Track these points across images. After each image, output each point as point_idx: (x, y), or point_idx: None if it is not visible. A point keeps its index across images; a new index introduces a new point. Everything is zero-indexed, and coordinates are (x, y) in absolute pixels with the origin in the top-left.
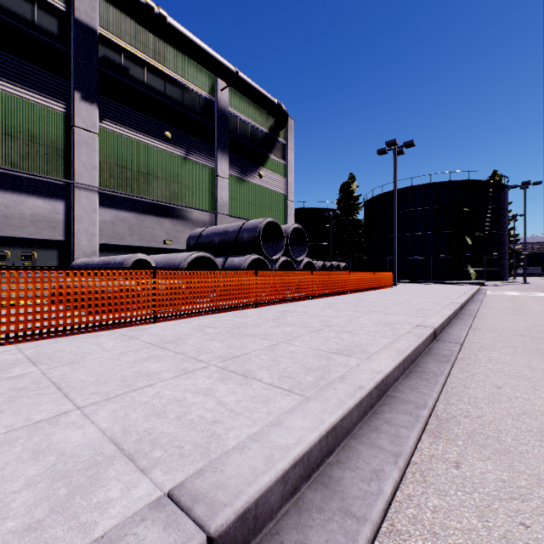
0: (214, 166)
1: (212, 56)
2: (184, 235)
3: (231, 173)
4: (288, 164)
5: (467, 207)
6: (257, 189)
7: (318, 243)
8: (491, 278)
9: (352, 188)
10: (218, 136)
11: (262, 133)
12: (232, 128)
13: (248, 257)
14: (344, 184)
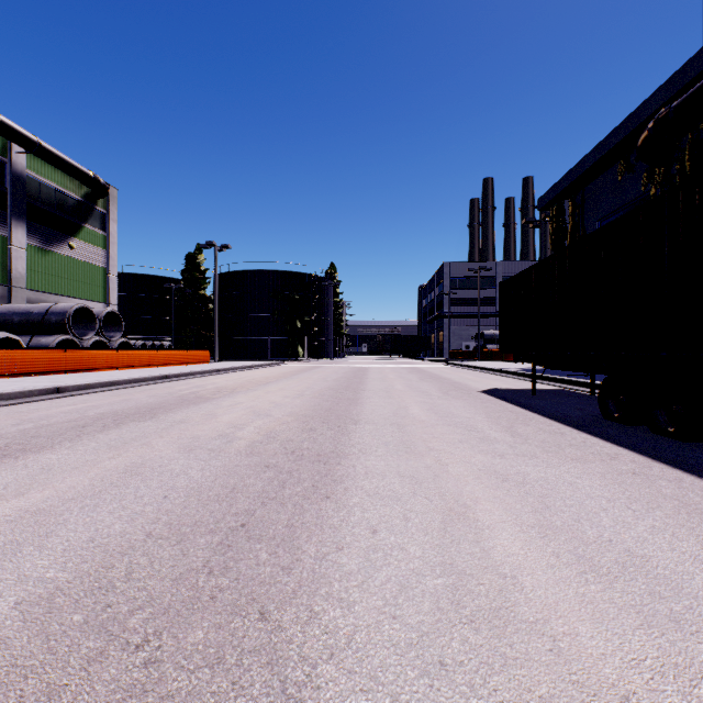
0: (7, 234)
1: (6, 125)
2: None
3: (31, 243)
4: (110, 236)
5: (299, 296)
6: (67, 260)
7: (159, 317)
8: (317, 356)
9: (199, 260)
10: (12, 202)
11: (74, 200)
12: (32, 193)
13: (57, 337)
14: (190, 255)
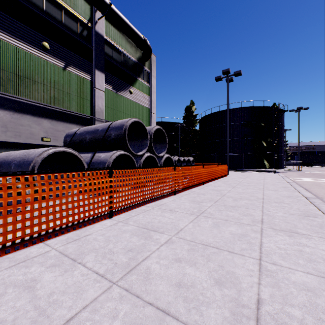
0: (92, 79)
1: None
2: (63, 134)
3: (107, 87)
4: (151, 87)
5: (263, 123)
6: (128, 102)
7: (171, 144)
8: (277, 167)
9: (192, 109)
10: (95, 56)
11: (132, 61)
12: (108, 53)
13: (114, 152)
14: (187, 107)
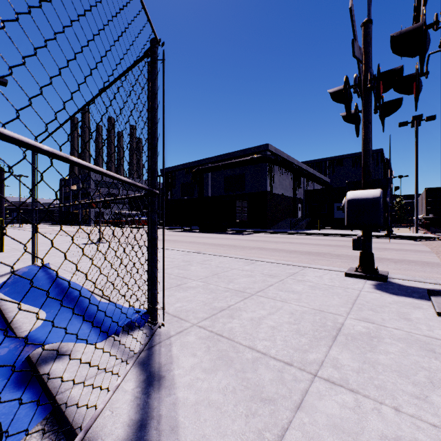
0: None
1: None
2: None
3: None
4: None
5: None
6: None
7: None
8: None
9: None
10: None
11: None
12: None
13: None
14: None
